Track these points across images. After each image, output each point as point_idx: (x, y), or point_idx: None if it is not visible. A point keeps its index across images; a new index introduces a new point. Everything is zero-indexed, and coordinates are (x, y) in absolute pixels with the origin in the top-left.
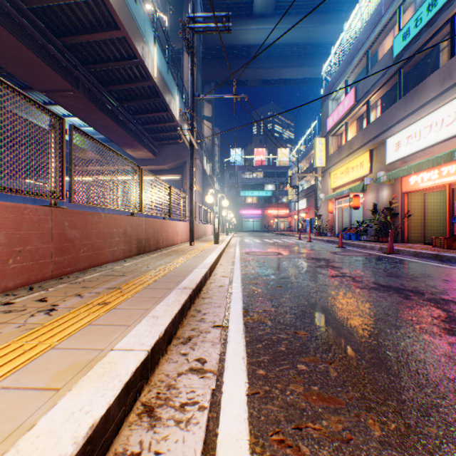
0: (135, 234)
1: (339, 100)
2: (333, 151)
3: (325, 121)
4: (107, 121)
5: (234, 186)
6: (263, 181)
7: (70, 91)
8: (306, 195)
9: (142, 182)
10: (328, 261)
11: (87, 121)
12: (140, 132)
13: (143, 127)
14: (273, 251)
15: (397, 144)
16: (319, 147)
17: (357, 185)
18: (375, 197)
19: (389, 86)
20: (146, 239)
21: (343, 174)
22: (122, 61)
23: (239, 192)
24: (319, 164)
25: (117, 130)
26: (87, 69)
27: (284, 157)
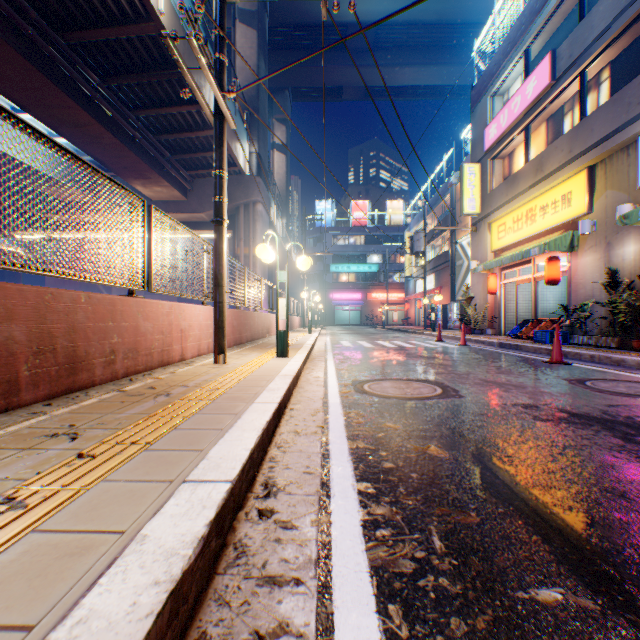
0: None
1: (508, 93)
2: (496, 185)
3: (481, 134)
4: (76, 112)
5: (322, 256)
6: (366, 249)
7: None
8: (434, 268)
9: None
10: None
11: (37, 112)
12: (152, 147)
13: (158, 137)
14: (423, 379)
15: None
16: (470, 179)
17: (560, 237)
18: (603, 259)
19: (637, 32)
20: None
21: (520, 223)
22: None
23: (328, 265)
24: (470, 208)
25: (103, 136)
26: None
27: (397, 213)
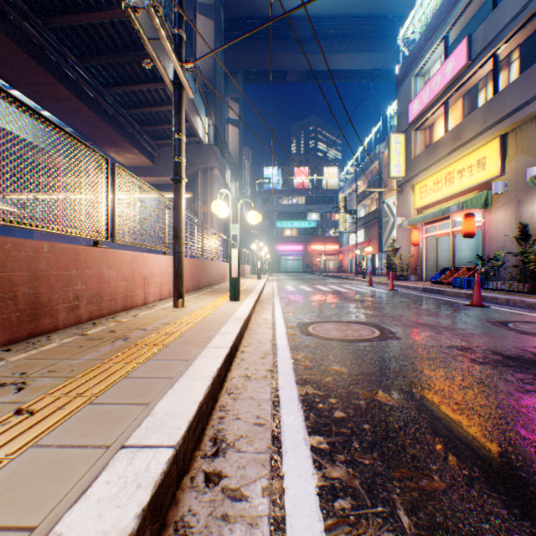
0: None
1: (429, 73)
2: (418, 152)
3: (406, 109)
4: (57, 88)
5: (269, 214)
6: (306, 208)
7: None
8: (364, 224)
9: None
10: None
11: (22, 87)
12: (124, 120)
13: (129, 111)
14: (361, 321)
15: None
16: (396, 147)
17: (476, 196)
18: (514, 215)
19: None
20: None
21: (439, 184)
22: None
23: (274, 222)
24: (396, 173)
25: (80, 109)
26: None
27: (332, 178)
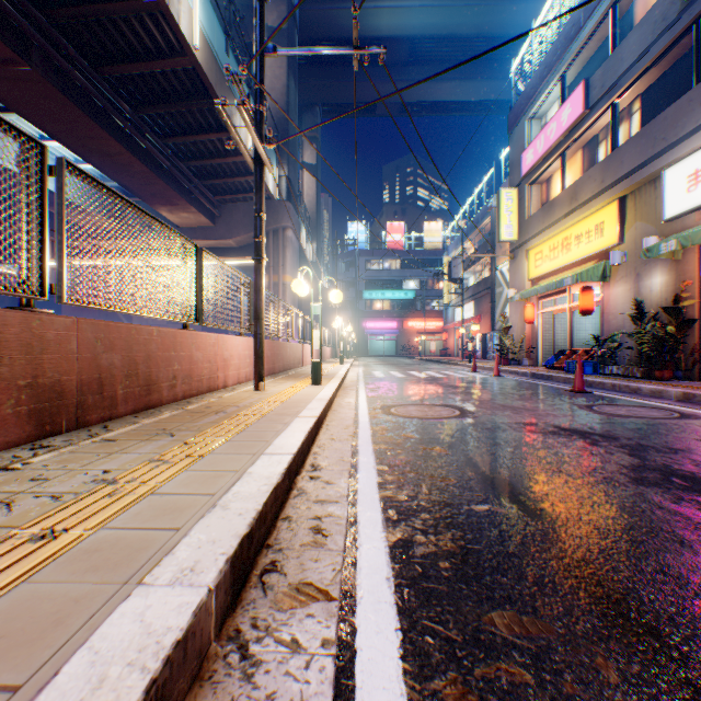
0: (14, 369)
1: (545, 117)
2: (534, 211)
3: (519, 158)
4: (108, 143)
5: (354, 282)
6: (401, 274)
7: (11, 63)
8: (473, 296)
9: (62, 200)
10: (627, 447)
11: (69, 142)
12: (180, 174)
13: (186, 164)
14: (446, 404)
15: (695, 177)
16: (507, 204)
17: (592, 268)
18: (633, 290)
19: (664, 66)
20: (89, 384)
21: (556, 251)
22: (122, 2)
23: (361, 291)
24: (507, 235)
25: (133, 165)
26: (47, 19)
27: (435, 235)
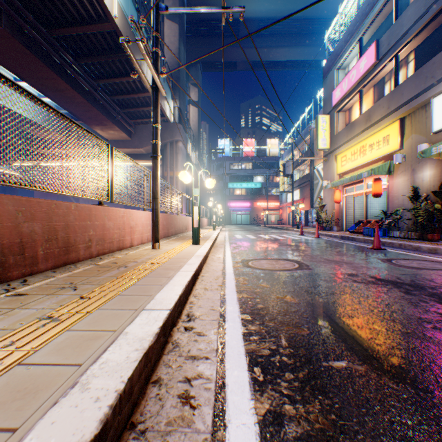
0: None
1: (348, 67)
2: (340, 129)
3: (330, 95)
4: (58, 82)
5: (222, 177)
6: (252, 172)
7: None
8: (299, 185)
9: None
10: (435, 295)
11: (31, 81)
12: (108, 104)
13: (112, 98)
14: (287, 259)
15: None
16: (322, 125)
17: (381, 165)
18: (410, 180)
19: (432, 29)
20: (10, 247)
21: (355, 155)
22: None
23: (227, 183)
24: (322, 145)
25: (75, 97)
26: None
27: (274, 147)
